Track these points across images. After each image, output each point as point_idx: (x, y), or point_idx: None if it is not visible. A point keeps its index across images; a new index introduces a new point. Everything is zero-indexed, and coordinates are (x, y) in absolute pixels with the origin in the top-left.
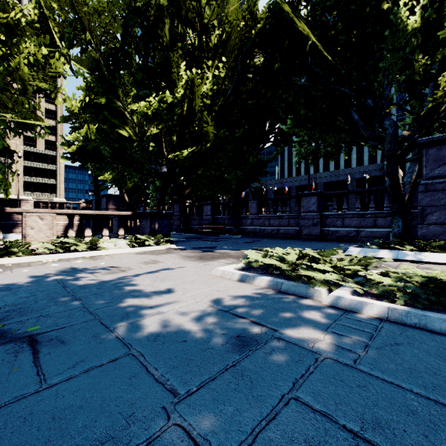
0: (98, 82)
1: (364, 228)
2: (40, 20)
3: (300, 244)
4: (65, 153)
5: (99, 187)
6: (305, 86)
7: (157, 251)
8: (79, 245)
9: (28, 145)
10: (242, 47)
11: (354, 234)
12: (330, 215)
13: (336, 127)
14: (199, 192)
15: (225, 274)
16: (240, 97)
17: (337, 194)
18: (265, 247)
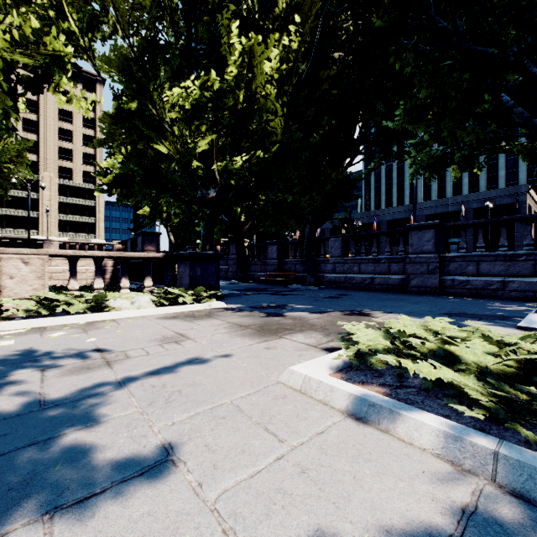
0: (128, 82)
1: (514, 277)
2: (54, 3)
3: (415, 302)
4: (100, 184)
5: (139, 224)
6: (426, 53)
7: (193, 314)
8: (74, 304)
9: (64, 178)
10: (324, 3)
11: (497, 286)
12: (456, 257)
13: (479, 114)
14: (262, 228)
15: (311, 386)
16: (319, 87)
17: (467, 225)
18: (361, 306)
